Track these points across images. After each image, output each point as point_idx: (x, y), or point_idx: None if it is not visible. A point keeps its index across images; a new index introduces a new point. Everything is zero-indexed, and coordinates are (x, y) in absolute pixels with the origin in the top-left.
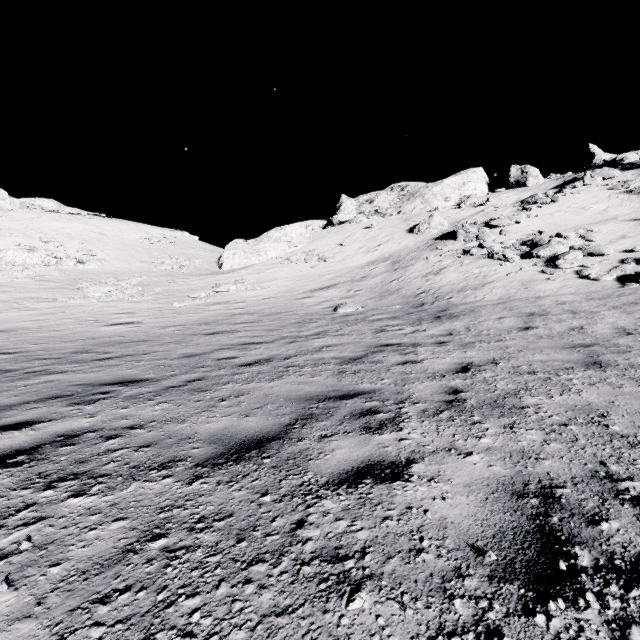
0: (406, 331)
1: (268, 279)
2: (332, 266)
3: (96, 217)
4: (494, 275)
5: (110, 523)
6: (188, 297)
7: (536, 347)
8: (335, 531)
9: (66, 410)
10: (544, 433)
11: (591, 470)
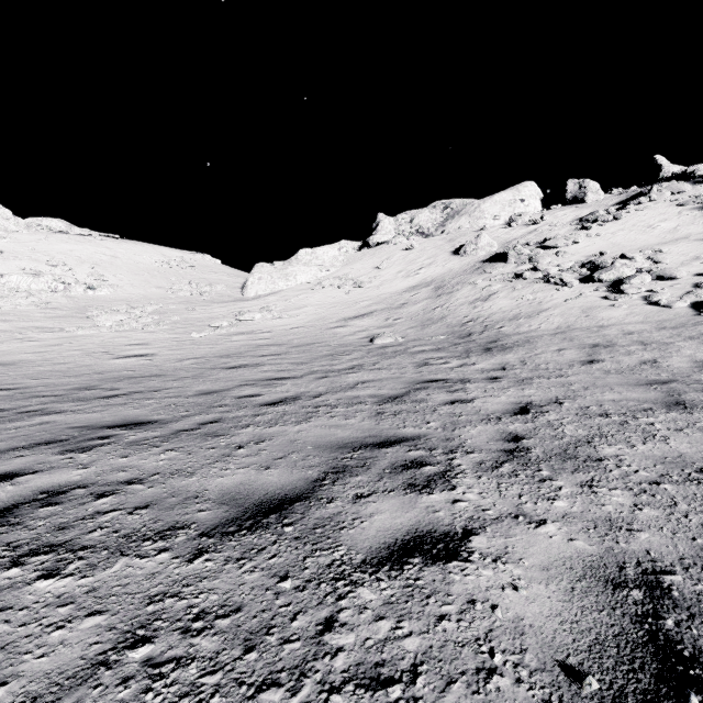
0: (452, 365)
1: (297, 306)
2: (368, 292)
3: (109, 238)
4: (550, 301)
5: (82, 619)
6: (208, 326)
7: (605, 384)
8: (375, 637)
9: (56, 459)
10: (632, 494)
11: (702, 548)
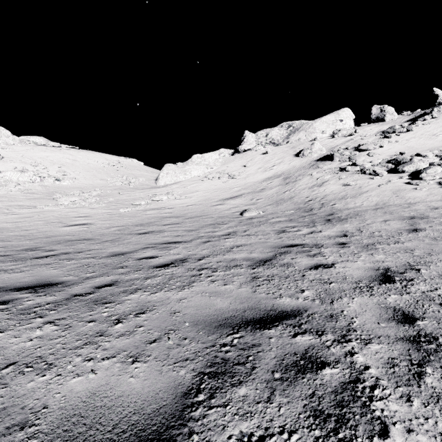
0: (304, 232)
1: (191, 191)
2: (238, 181)
3: (72, 149)
4: (368, 186)
5: None
6: (132, 204)
7: None
8: None
9: None
10: None
11: None
